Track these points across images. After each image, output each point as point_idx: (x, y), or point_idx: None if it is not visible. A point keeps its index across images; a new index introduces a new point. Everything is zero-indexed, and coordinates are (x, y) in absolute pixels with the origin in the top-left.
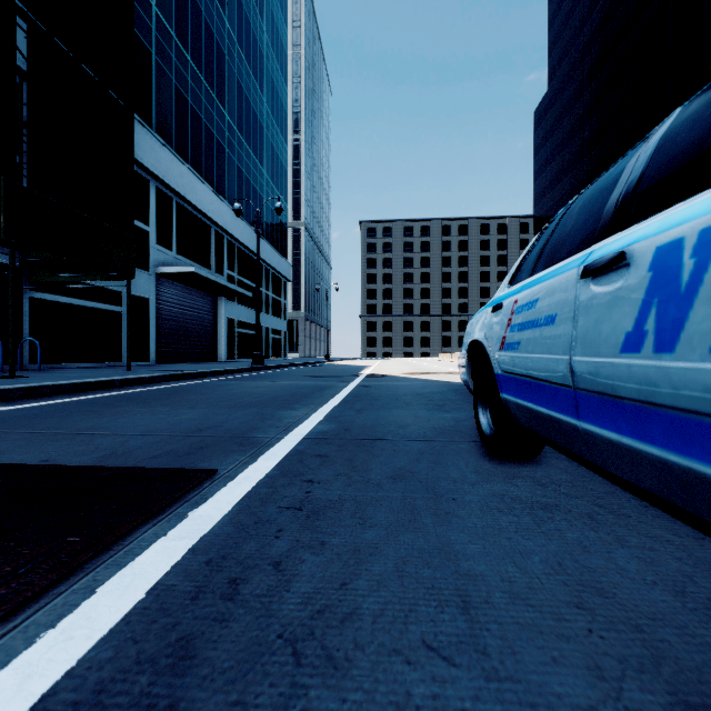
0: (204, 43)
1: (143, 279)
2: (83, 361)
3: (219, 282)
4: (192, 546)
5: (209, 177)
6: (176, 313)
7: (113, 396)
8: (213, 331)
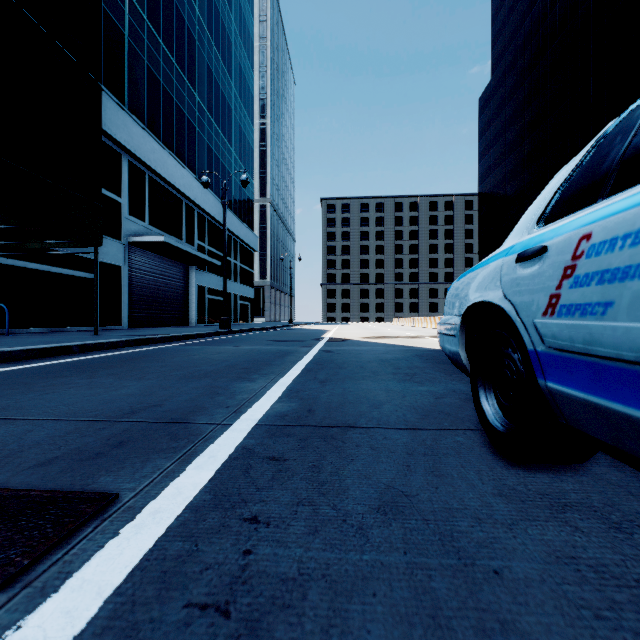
0: (176, 28)
1: (116, 248)
2: (56, 326)
3: (189, 251)
4: None
5: (180, 153)
6: (148, 281)
7: (64, 363)
8: (184, 297)
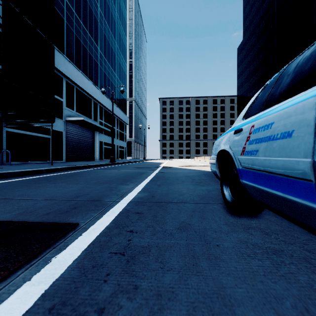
0: (88, 16)
1: (60, 123)
2: (32, 160)
3: (95, 124)
4: (45, 290)
5: (91, 77)
6: (75, 139)
7: (40, 177)
8: (93, 147)
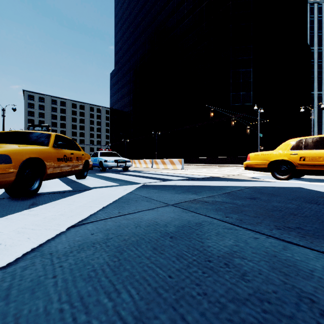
0: None
1: None
2: None
3: None
4: None
5: None
6: None
7: None
8: None
